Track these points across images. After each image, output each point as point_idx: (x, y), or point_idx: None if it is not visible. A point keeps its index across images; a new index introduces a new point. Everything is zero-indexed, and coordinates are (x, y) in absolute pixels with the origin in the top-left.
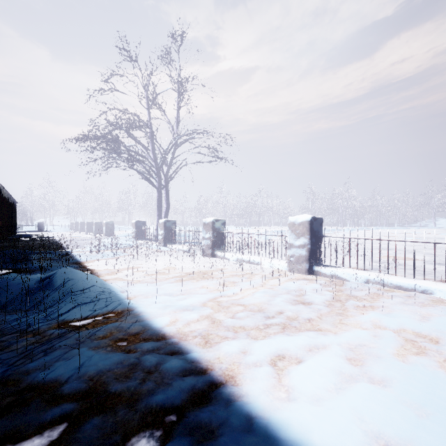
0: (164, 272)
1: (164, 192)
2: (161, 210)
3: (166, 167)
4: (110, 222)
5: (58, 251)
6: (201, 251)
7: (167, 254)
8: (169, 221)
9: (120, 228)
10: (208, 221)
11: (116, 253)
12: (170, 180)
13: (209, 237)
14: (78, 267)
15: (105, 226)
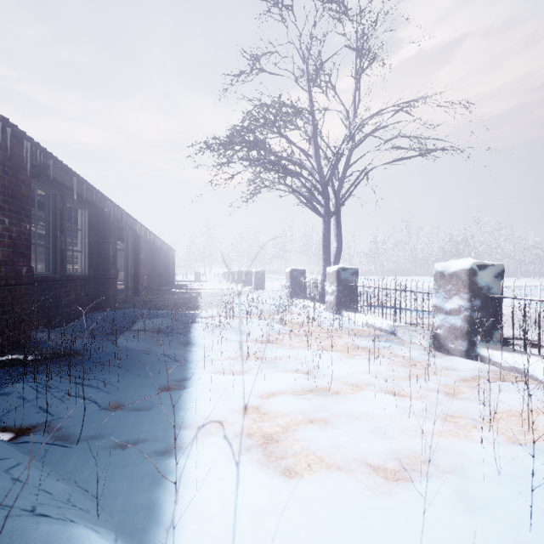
0: (365, 429)
1: (334, 223)
2: (328, 251)
3: (335, 183)
4: (260, 271)
5: (182, 315)
6: (426, 337)
7: (347, 335)
8: (346, 269)
9: (275, 278)
10: (455, 270)
11: (246, 338)
12: (344, 201)
13: (458, 308)
14: (177, 362)
15: (254, 276)
